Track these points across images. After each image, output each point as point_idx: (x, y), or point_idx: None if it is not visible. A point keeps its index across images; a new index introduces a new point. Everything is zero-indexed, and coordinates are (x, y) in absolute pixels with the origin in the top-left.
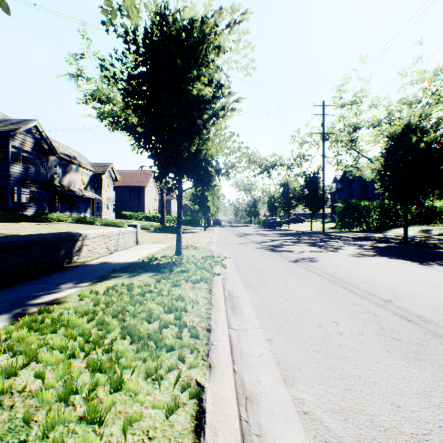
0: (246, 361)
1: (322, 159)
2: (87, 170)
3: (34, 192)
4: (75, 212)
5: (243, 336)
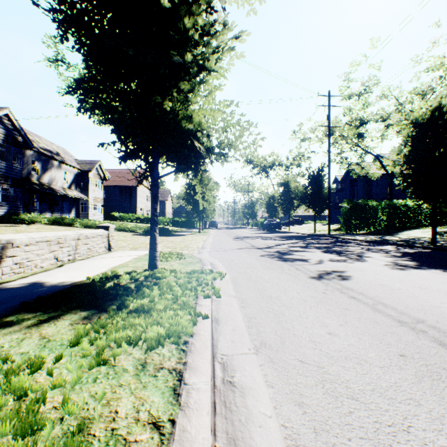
0: None
1: (328, 155)
2: (71, 167)
3: (6, 189)
4: (57, 213)
5: None
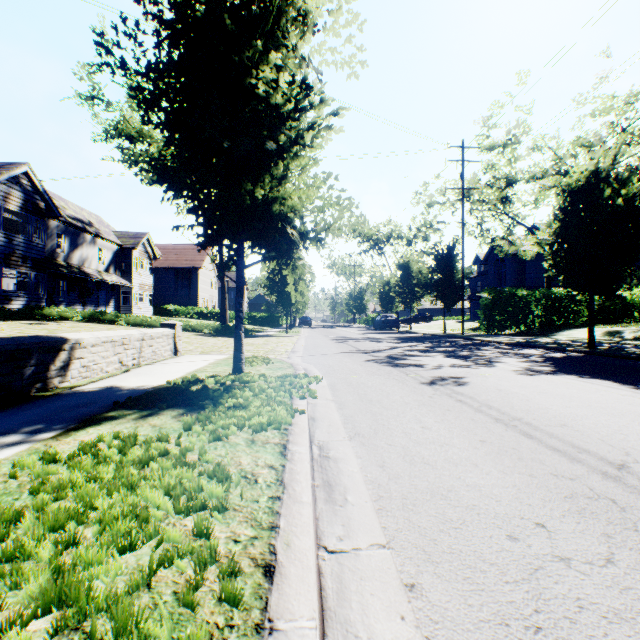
0: None
1: (462, 227)
2: (109, 242)
3: (24, 274)
4: (90, 306)
5: (350, 575)
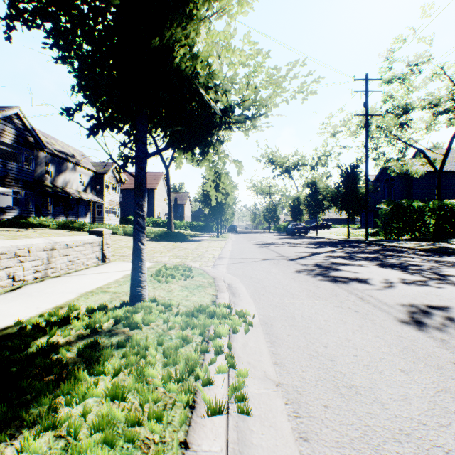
0: None
1: (366, 148)
2: (87, 170)
3: (17, 192)
4: (71, 217)
5: None
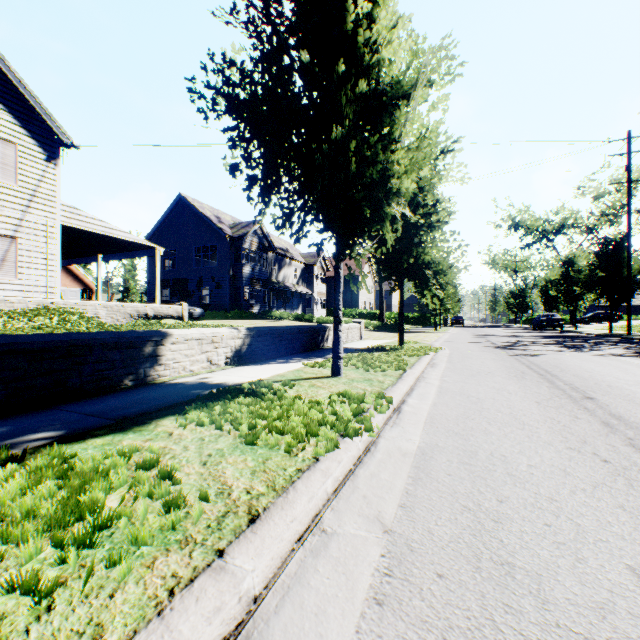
0: (427, 374)
1: (627, 222)
2: (299, 263)
3: (258, 290)
4: (288, 310)
5: (430, 371)
